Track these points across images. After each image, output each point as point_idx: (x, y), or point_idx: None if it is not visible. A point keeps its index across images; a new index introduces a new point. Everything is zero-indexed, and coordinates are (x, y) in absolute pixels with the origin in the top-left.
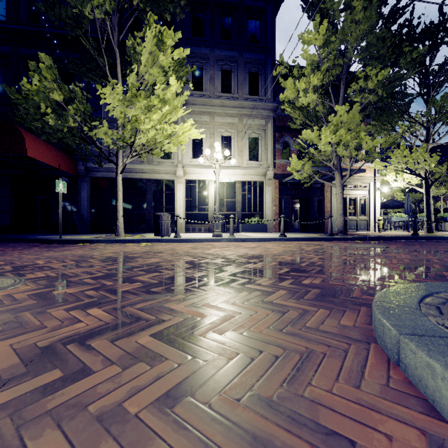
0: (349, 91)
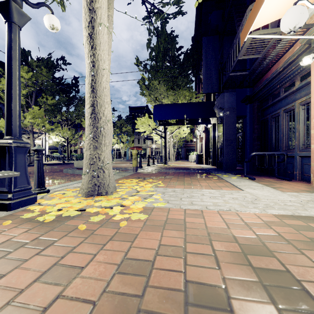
0: (39, 100)
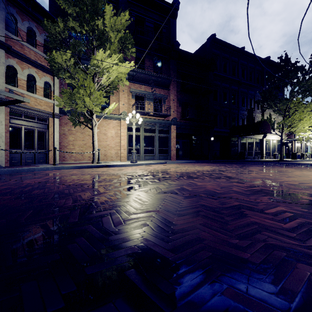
0: None
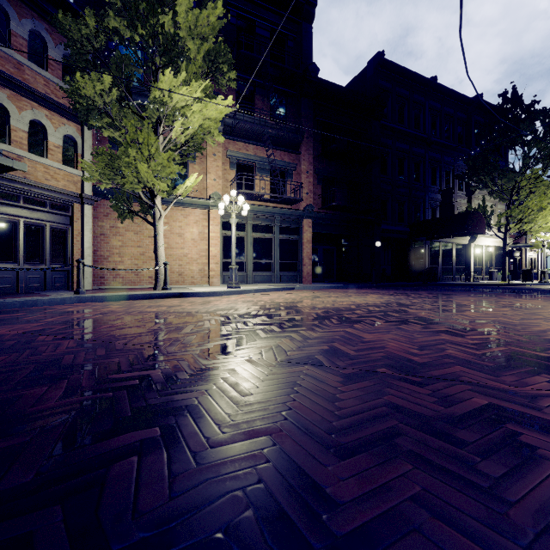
0: None
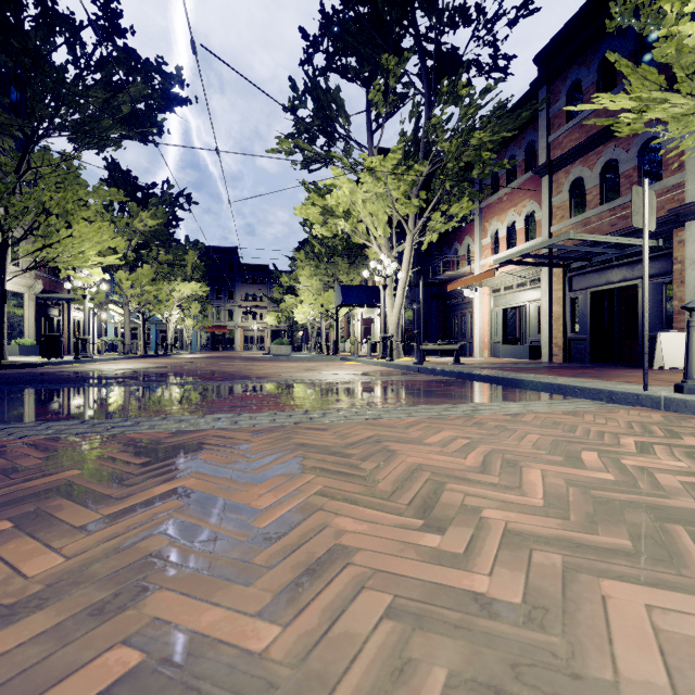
0: (144, 253)
